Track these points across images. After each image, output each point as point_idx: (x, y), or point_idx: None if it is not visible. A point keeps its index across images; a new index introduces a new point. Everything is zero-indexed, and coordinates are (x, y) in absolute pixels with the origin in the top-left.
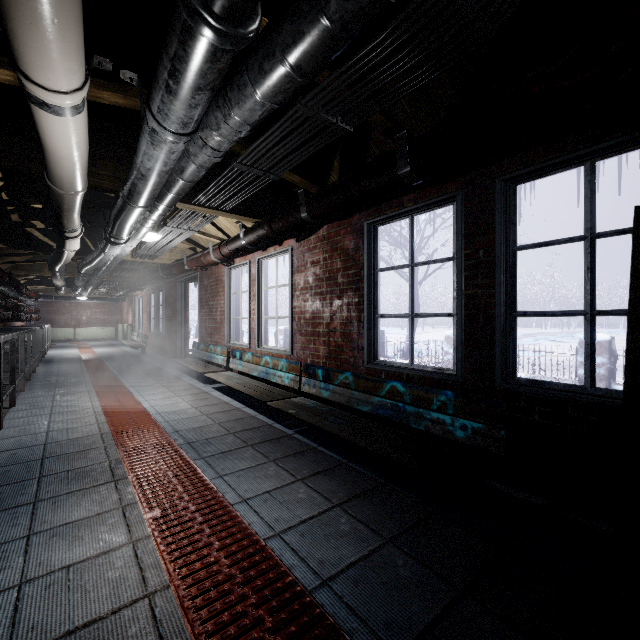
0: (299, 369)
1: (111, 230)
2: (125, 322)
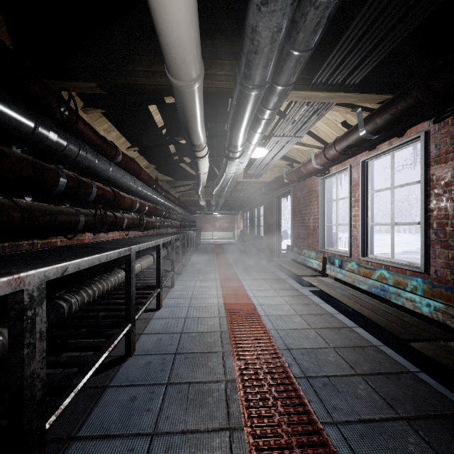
0: None
1: (228, 143)
2: (238, 228)
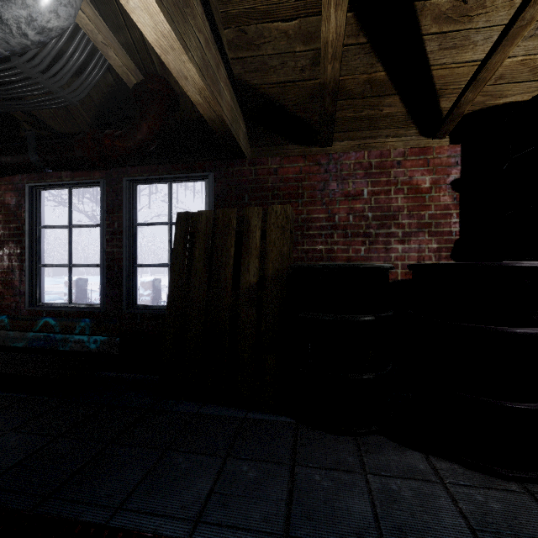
0: None
1: None
2: None
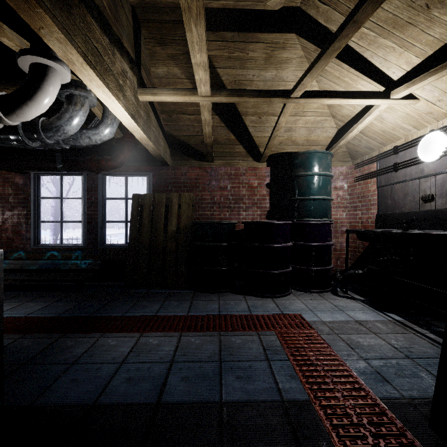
0: None
1: None
2: None
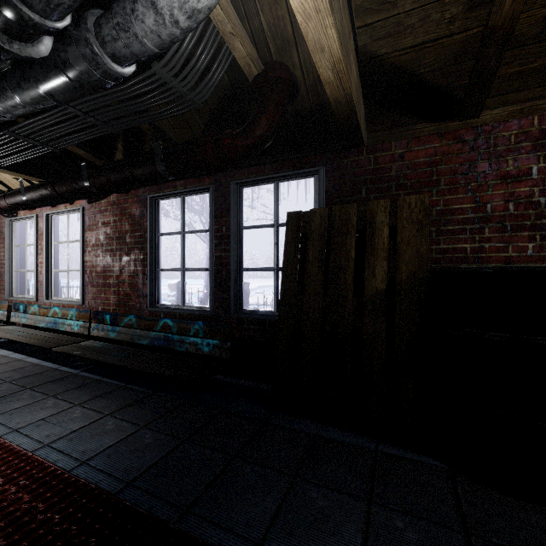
0: (89, 316)
1: None
2: None
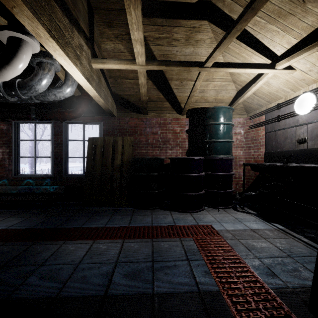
0: None
1: None
2: None
